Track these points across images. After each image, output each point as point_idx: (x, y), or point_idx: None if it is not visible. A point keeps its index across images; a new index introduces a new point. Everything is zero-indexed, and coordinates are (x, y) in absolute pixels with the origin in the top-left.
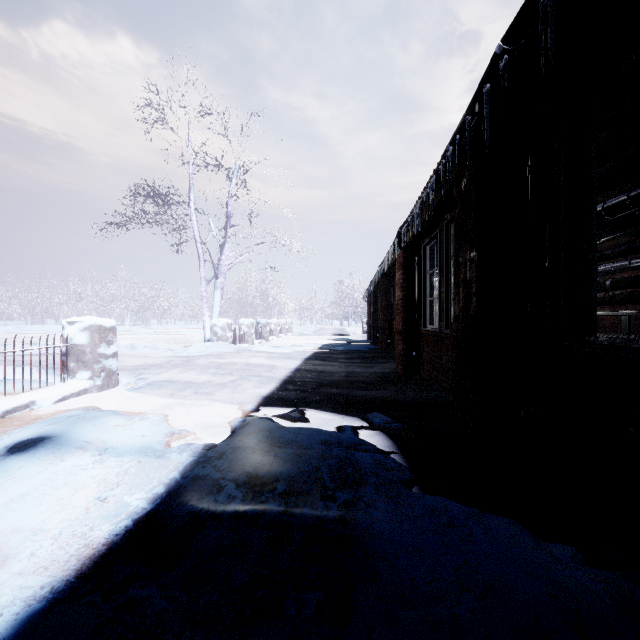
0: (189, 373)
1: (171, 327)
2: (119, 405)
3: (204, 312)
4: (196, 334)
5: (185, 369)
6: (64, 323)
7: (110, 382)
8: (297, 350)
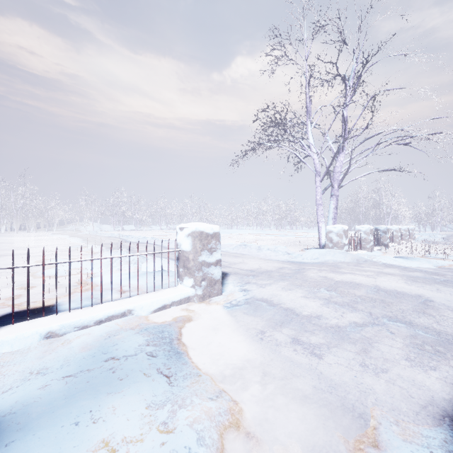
0: (294, 292)
1: (298, 231)
2: (198, 335)
3: (319, 219)
4: (315, 237)
5: (291, 284)
6: (177, 229)
7: (212, 291)
8: (440, 265)
